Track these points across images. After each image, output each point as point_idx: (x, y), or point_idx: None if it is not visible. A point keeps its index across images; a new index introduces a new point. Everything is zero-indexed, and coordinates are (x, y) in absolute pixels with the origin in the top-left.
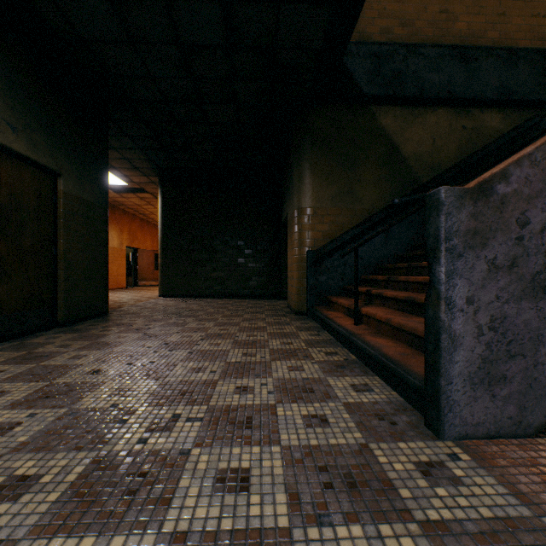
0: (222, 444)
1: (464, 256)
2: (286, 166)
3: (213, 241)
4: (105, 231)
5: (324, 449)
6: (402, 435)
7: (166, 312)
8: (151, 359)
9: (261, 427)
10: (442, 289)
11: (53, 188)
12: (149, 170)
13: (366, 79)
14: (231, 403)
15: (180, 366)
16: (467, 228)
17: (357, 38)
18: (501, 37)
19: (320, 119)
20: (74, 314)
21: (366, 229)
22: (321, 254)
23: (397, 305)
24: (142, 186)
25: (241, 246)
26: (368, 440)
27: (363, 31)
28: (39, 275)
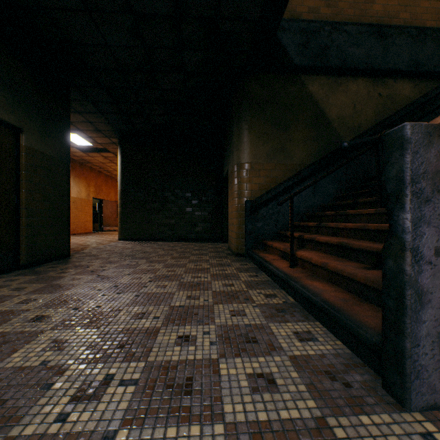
0: (155, 420)
1: (432, 201)
2: (227, 129)
3: (165, 192)
4: (67, 183)
5: (275, 427)
6: (361, 403)
7: (122, 254)
8: (98, 303)
9: (202, 393)
10: (407, 239)
11: (15, 143)
12: (110, 132)
13: (296, 52)
14: (171, 357)
15: (125, 311)
16: (436, 169)
17: (288, 16)
18: (411, 18)
19: (256, 85)
20: (36, 257)
21: (297, 181)
22: (257, 204)
23: (329, 250)
24: (104, 146)
25: (188, 197)
26: (324, 412)
27: (294, 10)
28: (0, 222)
